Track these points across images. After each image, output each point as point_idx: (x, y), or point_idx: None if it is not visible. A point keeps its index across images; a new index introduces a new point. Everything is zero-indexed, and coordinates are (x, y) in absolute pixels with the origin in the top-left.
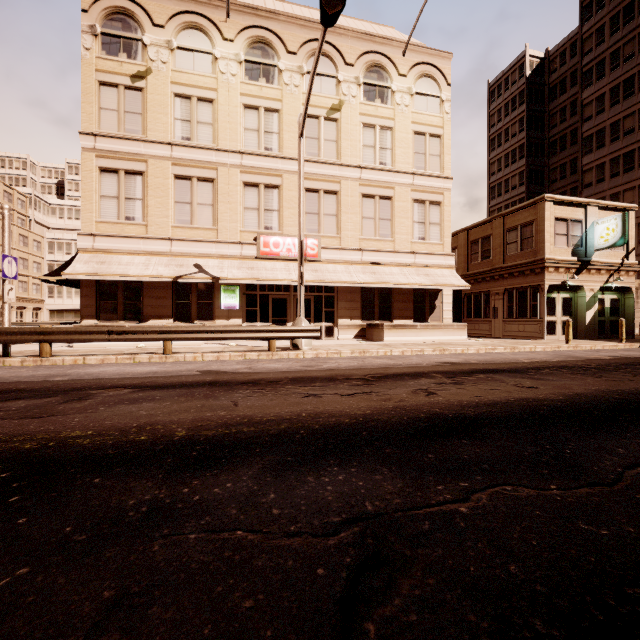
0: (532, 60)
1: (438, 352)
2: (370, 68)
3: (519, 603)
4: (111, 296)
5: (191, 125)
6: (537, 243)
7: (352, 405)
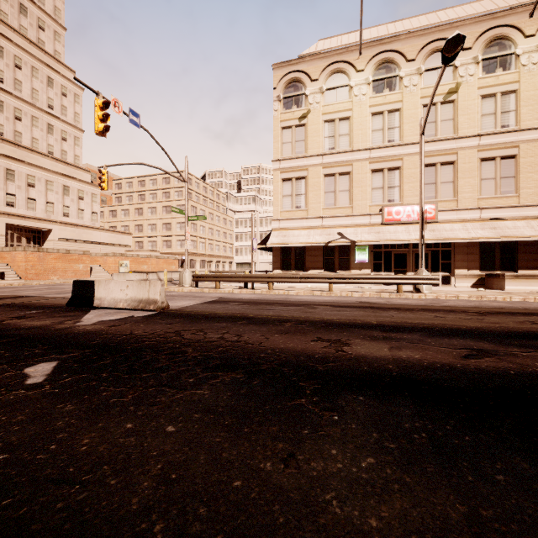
0: None
1: None
2: (489, 44)
3: (532, 367)
4: (288, 256)
5: (334, 139)
6: None
7: (468, 323)
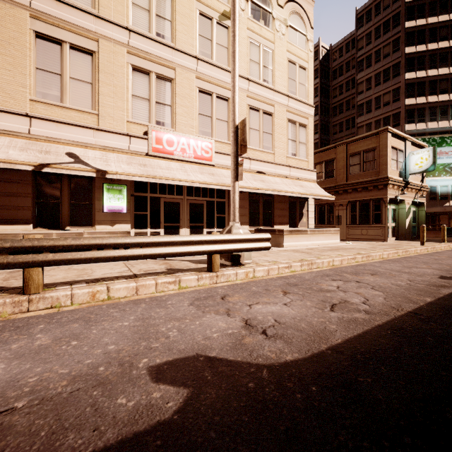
0: (322, 49)
1: (365, 258)
2: None
3: None
4: None
5: None
6: (380, 165)
7: None
